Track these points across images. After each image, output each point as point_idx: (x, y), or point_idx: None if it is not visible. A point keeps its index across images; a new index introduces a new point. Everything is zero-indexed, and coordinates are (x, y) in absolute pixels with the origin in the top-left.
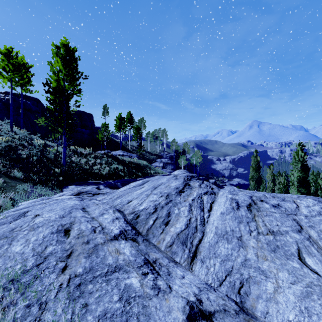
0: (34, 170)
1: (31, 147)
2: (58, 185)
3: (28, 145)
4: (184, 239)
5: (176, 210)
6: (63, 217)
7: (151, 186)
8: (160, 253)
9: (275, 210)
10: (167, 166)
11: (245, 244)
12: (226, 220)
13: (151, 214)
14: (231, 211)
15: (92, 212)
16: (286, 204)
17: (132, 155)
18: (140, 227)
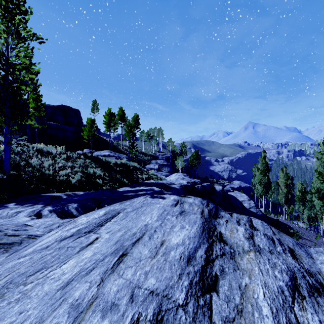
0: None
1: None
2: None
3: None
4: None
5: None
6: None
7: (112, 243)
8: None
9: None
10: (163, 168)
11: None
12: None
13: None
14: None
15: None
16: None
17: (120, 156)
18: None
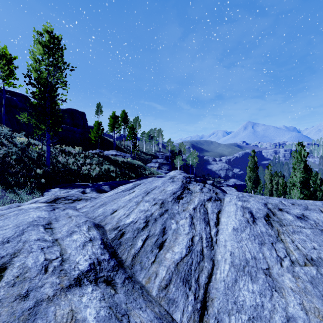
0: (11, 171)
1: (12, 146)
2: (39, 188)
3: (8, 143)
4: (186, 273)
5: (174, 223)
6: (7, 242)
7: (142, 191)
8: (149, 308)
9: (303, 223)
10: (162, 167)
11: (278, 284)
12: (242, 241)
13: (140, 230)
14: (246, 226)
15: (58, 230)
16: (313, 214)
17: (125, 155)
18: (124, 251)
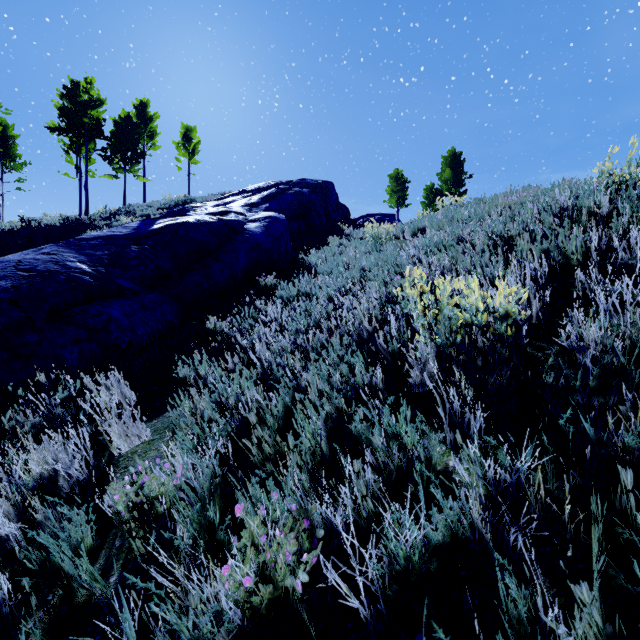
0: None
1: None
2: None
3: None
4: None
5: None
6: None
7: None
8: None
9: None
10: None
11: None
12: None
13: None
14: None
15: None
16: None
17: None
18: None
